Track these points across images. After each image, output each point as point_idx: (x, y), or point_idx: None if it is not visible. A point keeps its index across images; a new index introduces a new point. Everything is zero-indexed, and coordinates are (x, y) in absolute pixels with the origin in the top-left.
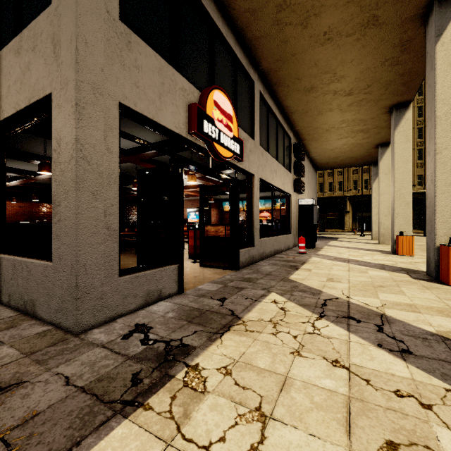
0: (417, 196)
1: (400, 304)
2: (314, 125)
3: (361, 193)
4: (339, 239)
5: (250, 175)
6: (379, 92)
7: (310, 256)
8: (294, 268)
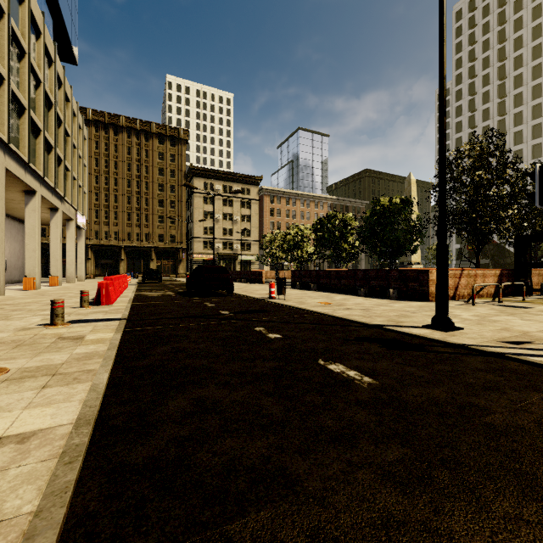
0: (145, 249)
1: None
2: None
3: (102, 243)
4: None
5: None
6: None
7: None
8: None
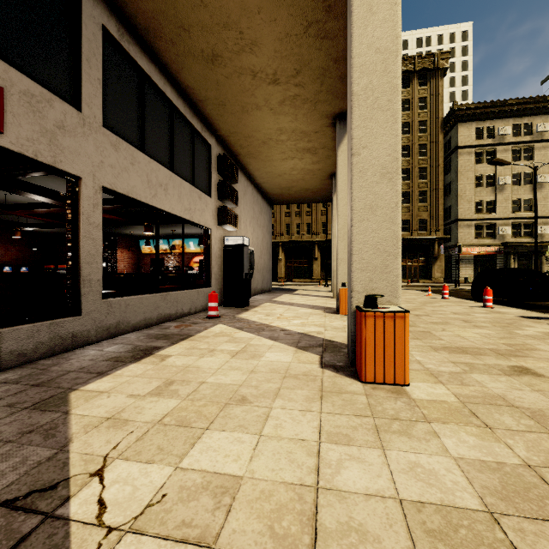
0: None
1: (208, 485)
2: (244, 131)
3: (330, 237)
4: (296, 291)
5: (69, 176)
6: (314, 87)
7: (218, 322)
8: (138, 357)
